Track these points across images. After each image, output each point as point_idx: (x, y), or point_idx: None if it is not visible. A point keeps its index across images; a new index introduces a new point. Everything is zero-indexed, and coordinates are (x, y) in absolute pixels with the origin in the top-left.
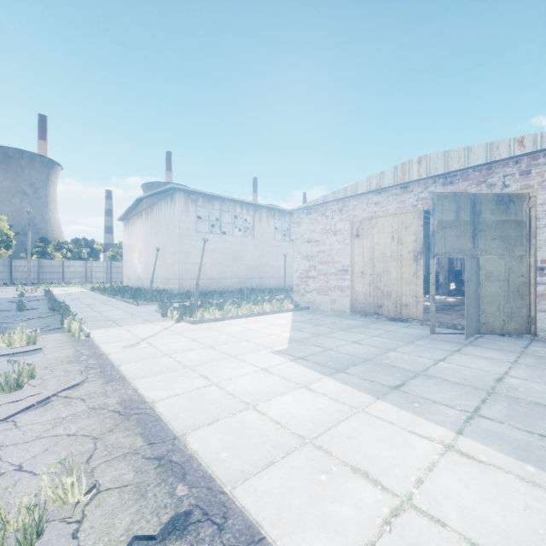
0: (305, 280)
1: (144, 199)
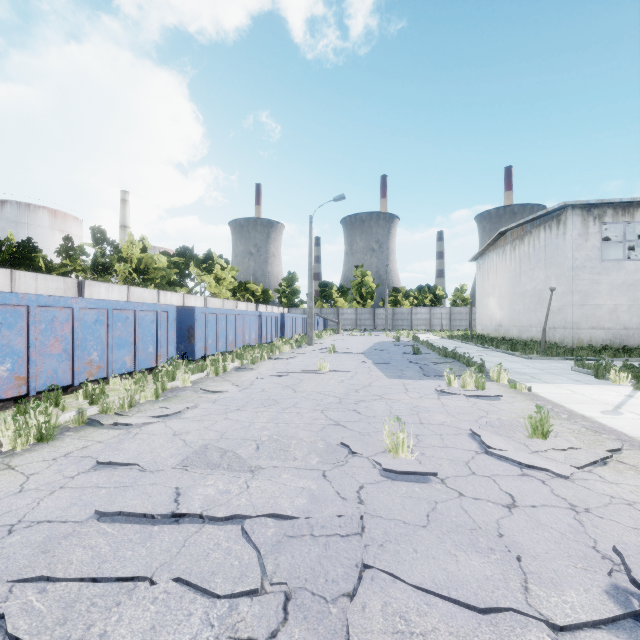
0: None
1: (508, 230)
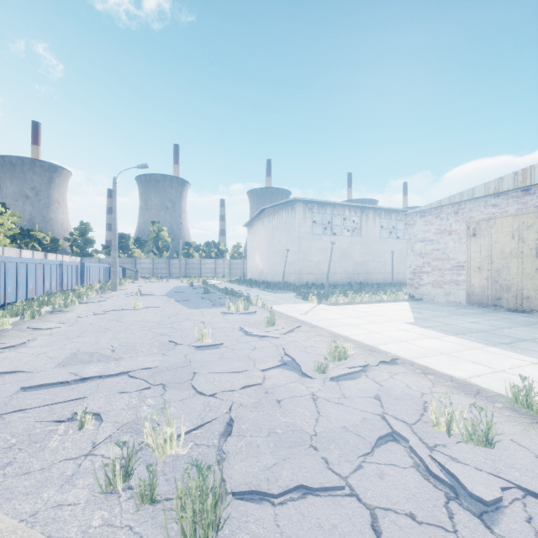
0: (419, 275)
1: (266, 209)
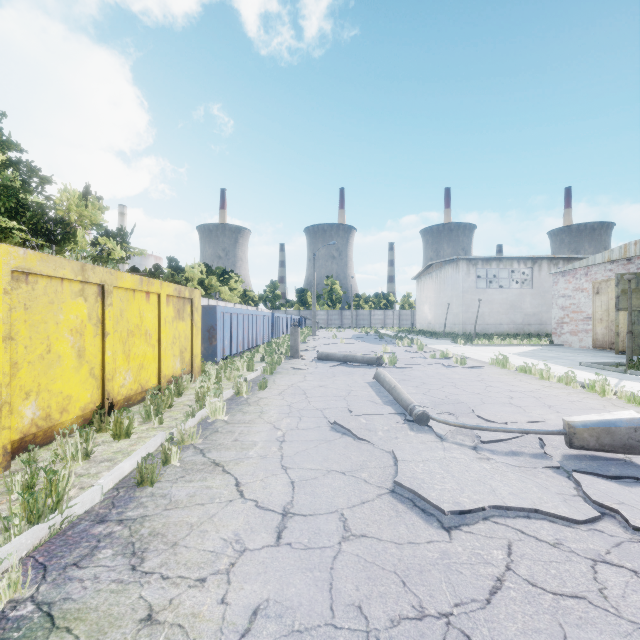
0: (561, 325)
1: (434, 263)
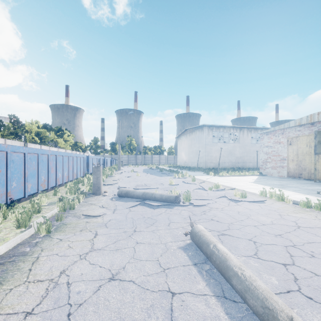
0: (265, 163)
1: (188, 129)
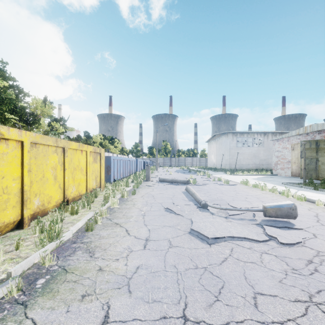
0: (276, 165)
1: (216, 134)
